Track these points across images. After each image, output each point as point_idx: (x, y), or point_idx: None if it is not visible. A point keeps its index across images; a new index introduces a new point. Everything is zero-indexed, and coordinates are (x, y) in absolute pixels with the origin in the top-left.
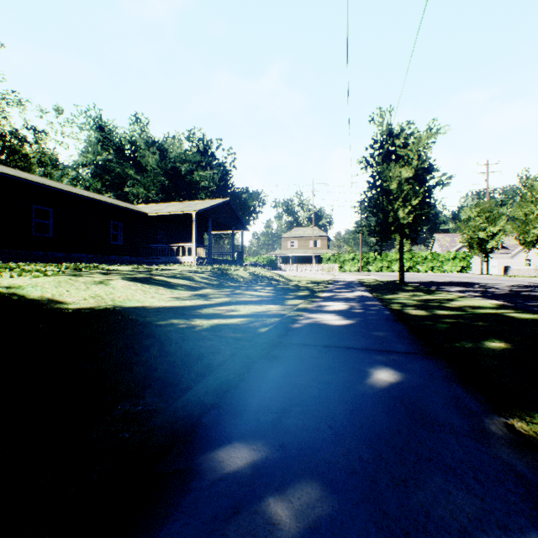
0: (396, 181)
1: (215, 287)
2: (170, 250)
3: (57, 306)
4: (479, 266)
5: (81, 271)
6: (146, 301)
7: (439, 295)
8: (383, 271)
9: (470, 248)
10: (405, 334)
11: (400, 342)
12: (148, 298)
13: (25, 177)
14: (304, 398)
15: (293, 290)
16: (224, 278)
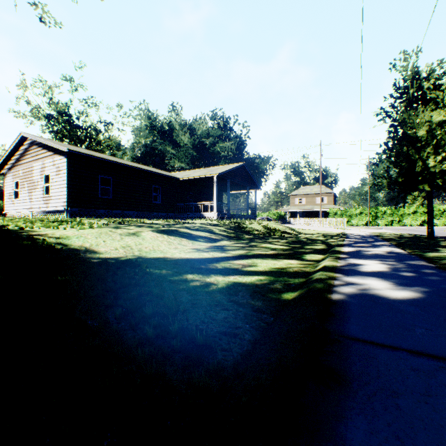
0: (425, 127)
1: (232, 239)
2: (196, 208)
3: (90, 255)
4: None
5: (124, 224)
6: (168, 252)
7: None
8: (393, 225)
9: None
10: None
11: None
12: (171, 249)
13: (94, 155)
14: None
15: (307, 243)
16: (240, 231)
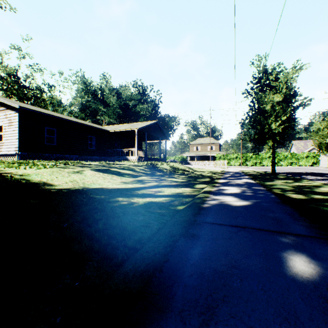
0: (270, 104)
1: (148, 175)
2: (122, 153)
3: (48, 187)
4: (325, 162)
5: (68, 165)
6: (104, 184)
7: (306, 182)
8: (257, 165)
9: (320, 149)
10: (297, 216)
11: (297, 224)
12: (105, 182)
13: (41, 111)
14: (228, 292)
15: (199, 177)
16: (154, 169)
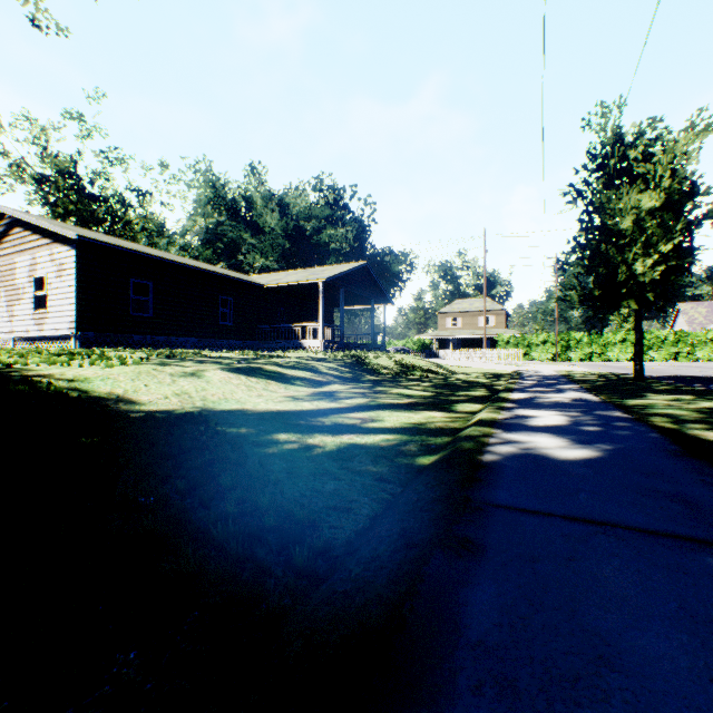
0: (630, 216)
1: (347, 381)
2: (291, 332)
3: (126, 407)
4: None
5: (174, 358)
6: (249, 401)
7: None
8: (593, 360)
9: None
10: None
11: None
12: (252, 397)
13: (121, 245)
14: None
15: (461, 387)
16: (360, 369)
